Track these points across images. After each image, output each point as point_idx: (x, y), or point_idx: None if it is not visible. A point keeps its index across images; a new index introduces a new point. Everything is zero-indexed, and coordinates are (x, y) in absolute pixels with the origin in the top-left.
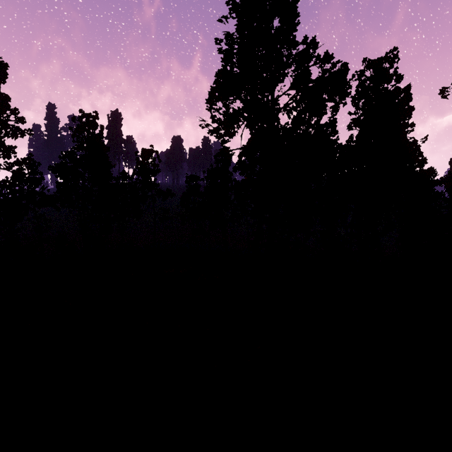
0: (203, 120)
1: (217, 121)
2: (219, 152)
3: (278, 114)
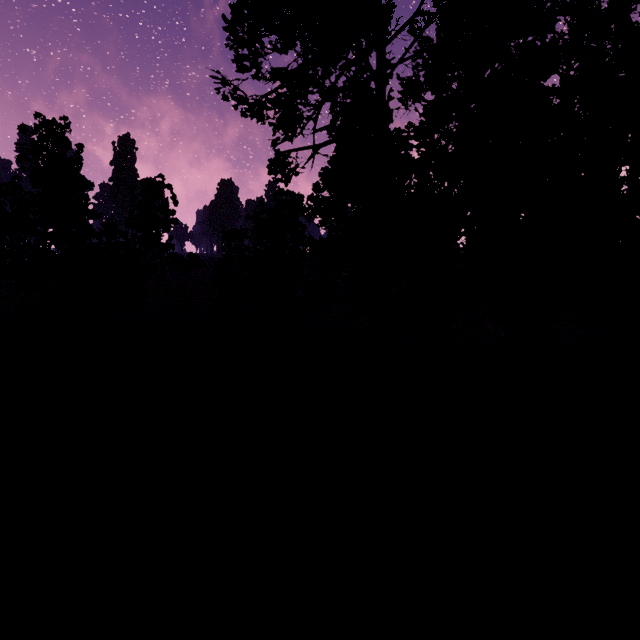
0: (222, 78)
1: (251, 68)
2: (269, 165)
3: (389, 100)
